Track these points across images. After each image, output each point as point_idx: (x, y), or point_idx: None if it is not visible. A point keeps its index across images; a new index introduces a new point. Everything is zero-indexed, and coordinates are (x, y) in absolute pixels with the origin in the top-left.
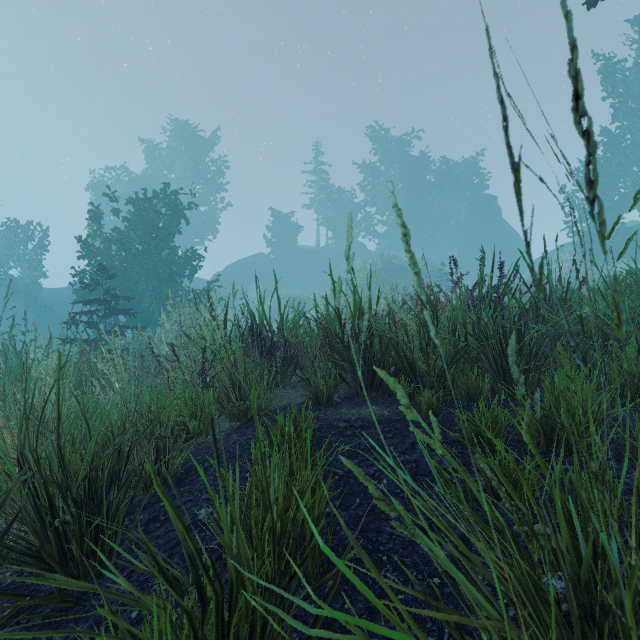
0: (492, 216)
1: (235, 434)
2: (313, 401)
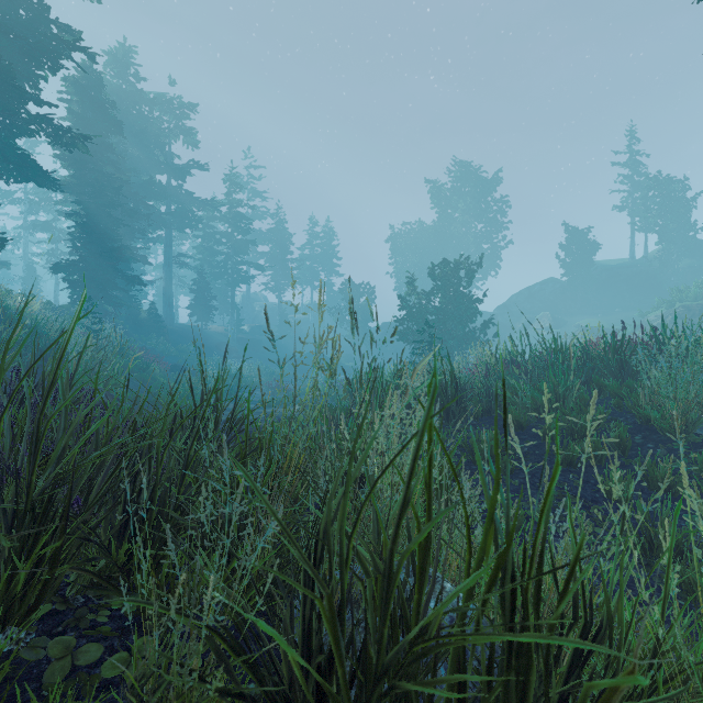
0: None
1: None
2: None
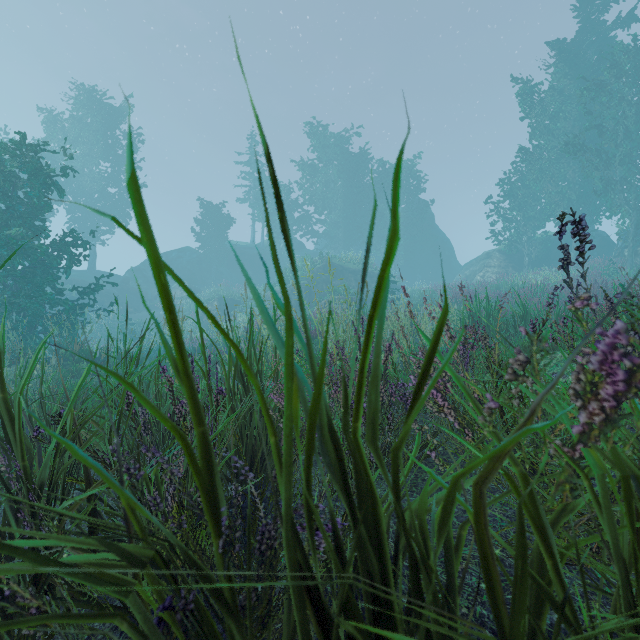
0: (426, 221)
1: None
2: None
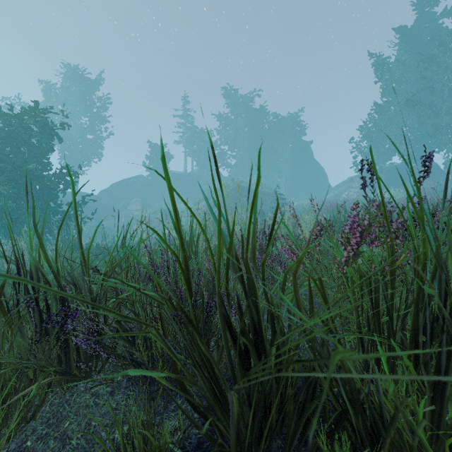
0: (307, 155)
1: None
2: None
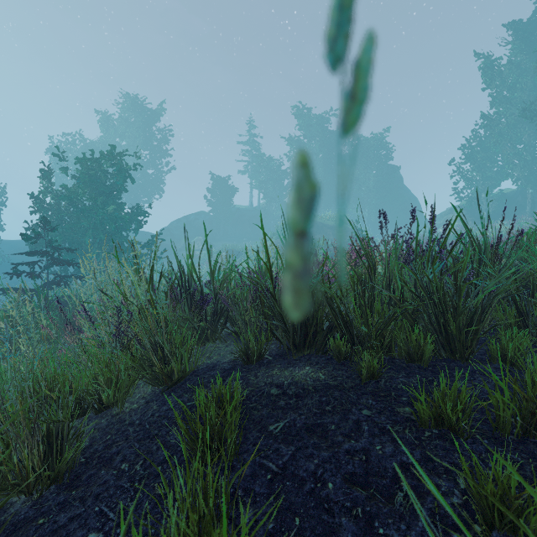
0: (395, 183)
1: (155, 402)
2: (243, 360)
